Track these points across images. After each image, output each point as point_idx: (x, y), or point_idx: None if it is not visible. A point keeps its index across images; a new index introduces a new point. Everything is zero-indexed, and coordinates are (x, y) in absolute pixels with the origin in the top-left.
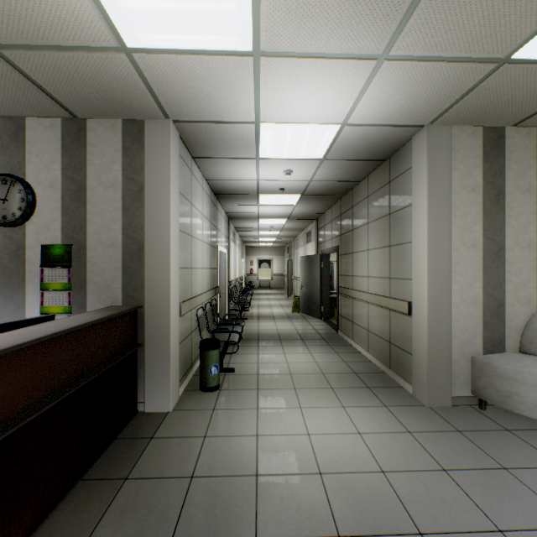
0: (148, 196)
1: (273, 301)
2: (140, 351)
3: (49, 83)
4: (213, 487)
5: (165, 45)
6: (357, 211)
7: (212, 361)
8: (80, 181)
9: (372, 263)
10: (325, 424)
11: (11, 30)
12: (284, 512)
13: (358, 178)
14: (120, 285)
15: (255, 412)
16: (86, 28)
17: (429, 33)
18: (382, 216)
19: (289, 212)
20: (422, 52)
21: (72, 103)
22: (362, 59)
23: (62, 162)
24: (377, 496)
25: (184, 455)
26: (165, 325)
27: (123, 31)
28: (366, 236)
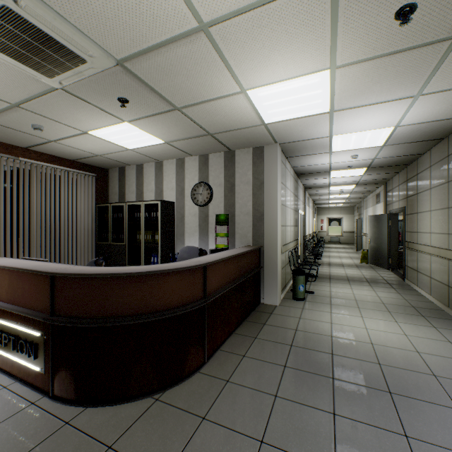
0: (265, 187)
1: (343, 254)
2: (261, 271)
3: (225, 141)
4: (307, 335)
5: (283, 119)
6: (420, 178)
7: (300, 282)
8: (232, 182)
9: (434, 222)
10: (379, 327)
11: (221, 129)
12: (347, 350)
13: (420, 152)
14: (251, 235)
15: (329, 313)
16: (250, 122)
17: (449, 80)
18: (441, 183)
19: (356, 180)
20: (448, 87)
21: (232, 146)
22: (402, 99)
23: (224, 173)
24: (409, 358)
25: (290, 322)
26: (275, 257)
27: (265, 119)
28: (428, 199)
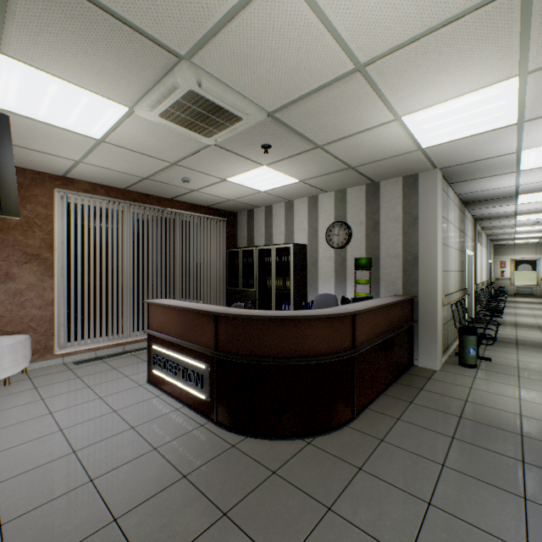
0: (420, 223)
1: (539, 311)
2: (414, 326)
3: (369, 172)
4: (483, 408)
5: (447, 140)
6: None
7: (470, 344)
8: (375, 219)
9: None
10: None
11: (365, 160)
12: None
13: None
14: (400, 282)
15: (516, 388)
16: (402, 149)
17: None
18: None
19: None
20: None
21: (376, 177)
22: None
23: (365, 209)
24: None
25: (456, 391)
26: (433, 310)
27: (423, 143)
28: None
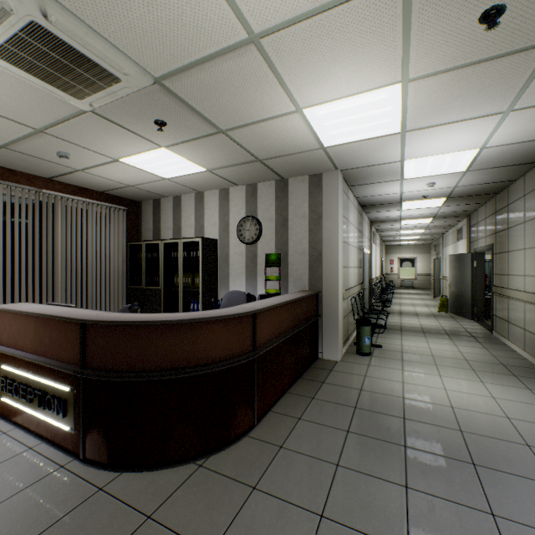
0: (324, 221)
1: (417, 301)
2: (319, 320)
3: (277, 168)
4: (374, 396)
5: (345, 141)
6: (512, 210)
7: (365, 334)
8: (284, 216)
9: (528, 262)
10: (460, 387)
11: (272, 154)
12: (422, 414)
13: (512, 178)
14: (307, 278)
15: (400, 371)
16: (306, 145)
17: None
18: None
19: (433, 213)
20: None
21: (284, 173)
22: (489, 116)
23: (275, 205)
24: (497, 425)
25: (353, 380)
26: (335, 304)
27: (324, 142)
28: (521, 235)
